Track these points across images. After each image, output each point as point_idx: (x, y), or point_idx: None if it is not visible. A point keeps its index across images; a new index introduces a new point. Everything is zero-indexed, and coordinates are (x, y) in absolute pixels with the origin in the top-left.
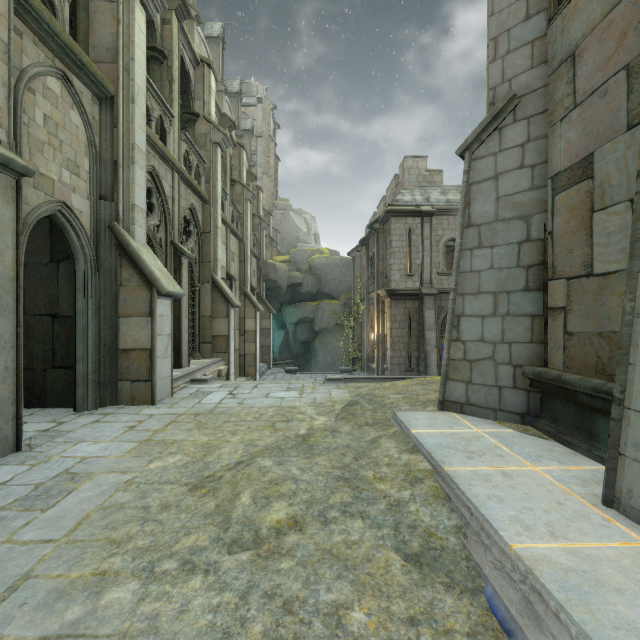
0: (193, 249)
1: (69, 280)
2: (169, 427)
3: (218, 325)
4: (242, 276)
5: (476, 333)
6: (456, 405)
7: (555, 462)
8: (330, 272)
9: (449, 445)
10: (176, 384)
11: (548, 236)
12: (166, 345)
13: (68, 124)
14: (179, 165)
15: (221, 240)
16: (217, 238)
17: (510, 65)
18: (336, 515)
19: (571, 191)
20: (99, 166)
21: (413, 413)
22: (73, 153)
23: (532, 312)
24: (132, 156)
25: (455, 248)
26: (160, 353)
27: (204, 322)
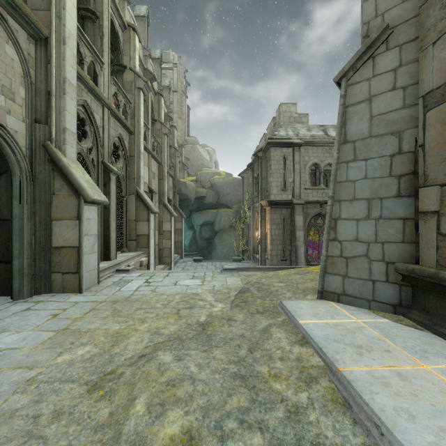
0: (121, 168)
1: (9, 189)
2: (88, 315)
3: (141, 227)
4: (161, 190)
5: (351, 234)
6: (333, 295)
7: (442, 359)
8: (226, 188)
9: (336, 338)
10: (103, 274)
11: (419, 148)
12: (93, 243)
13: (3, 55)
14: (108, 102)
15: (144, 163)
16: (140, 161)
17: (383, 1)
18: (233, 427)
19: (445, 105)
20: (34, 95)
21: (297, 302)
22: (8, 81)
23: (404, 216)
24: (63, 88)
25: (333, 161)
26: (87, 250)
27: (130, 224)
